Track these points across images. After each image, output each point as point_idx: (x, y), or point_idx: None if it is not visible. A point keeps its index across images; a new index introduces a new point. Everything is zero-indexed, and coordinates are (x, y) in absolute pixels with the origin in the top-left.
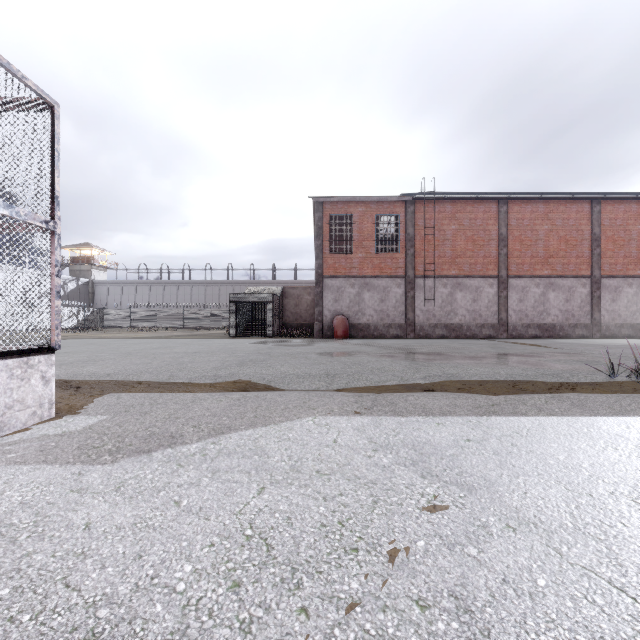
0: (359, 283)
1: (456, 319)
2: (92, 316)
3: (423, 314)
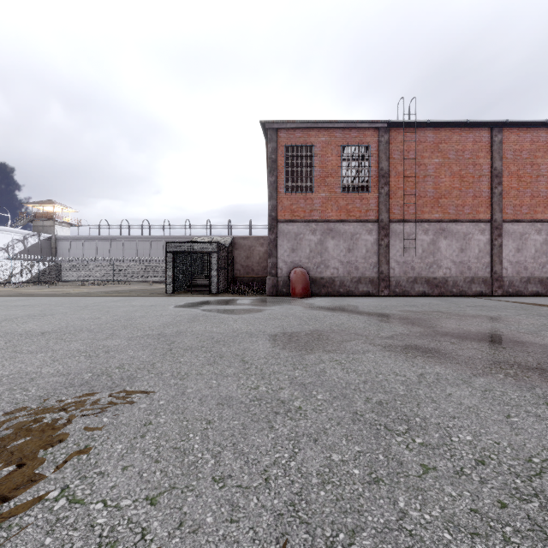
0: (321, 229)
1: (440, 272)
2: (48, 270)
3: (399, 266)
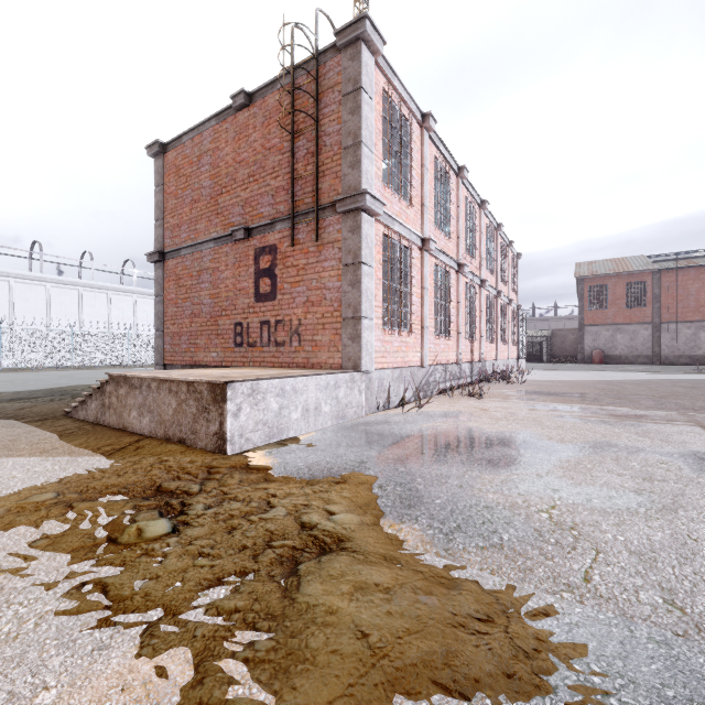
0: (612, 328)
1: (699, 352)
2: None
3: (668, 348)
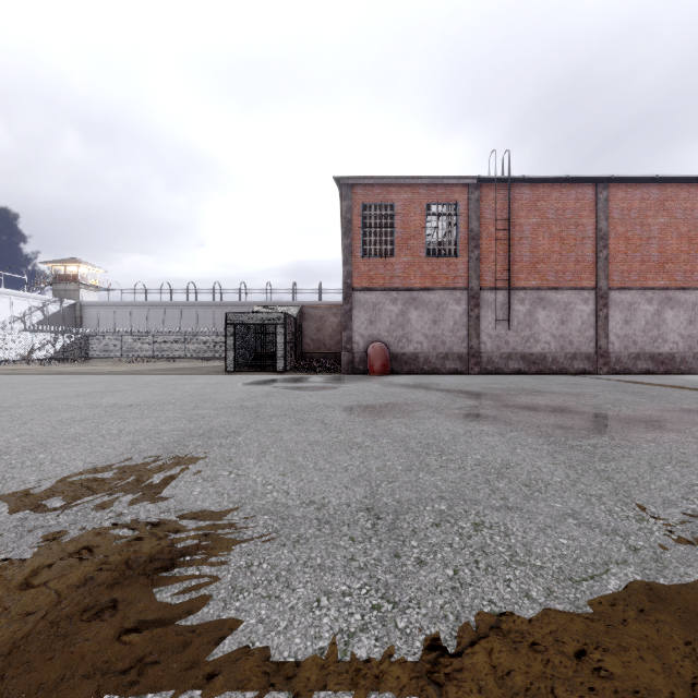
0: (403, 298)
1: (537, 347)
2: (74, 344)
3: (492, 341)
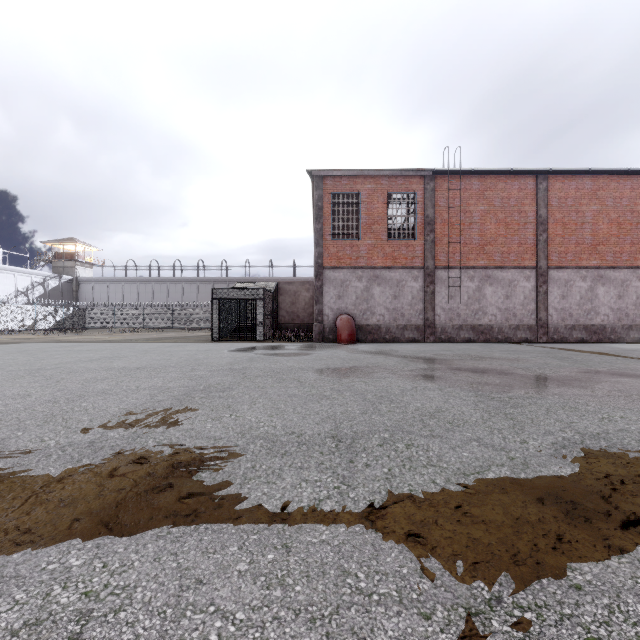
0: (367, 276)
1: (485, 319)
2: (72, 316)
3: (445, 313)
